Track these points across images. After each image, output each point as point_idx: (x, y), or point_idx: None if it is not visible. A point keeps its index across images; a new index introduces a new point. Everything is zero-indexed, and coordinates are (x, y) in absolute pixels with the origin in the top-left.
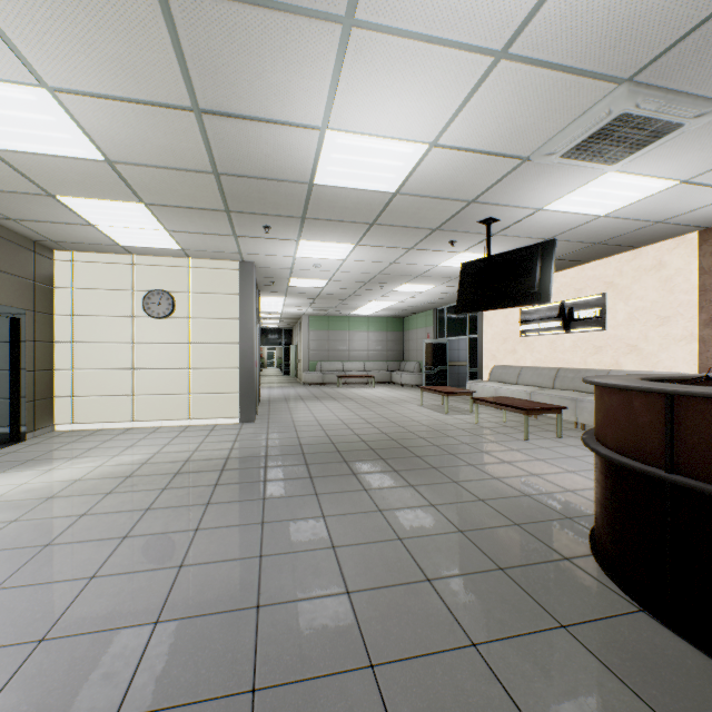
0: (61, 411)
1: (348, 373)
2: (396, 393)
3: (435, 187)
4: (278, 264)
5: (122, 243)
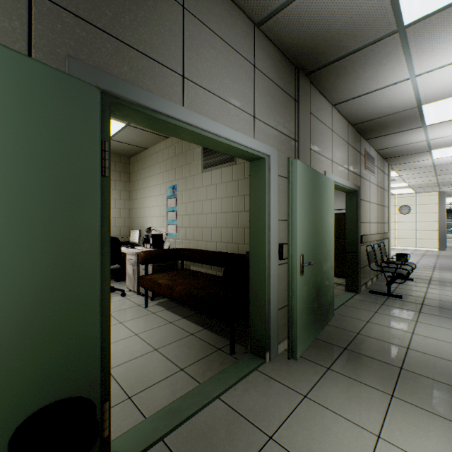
0: None
1: None
2: None
3: None
4: None
5: (394, 193)
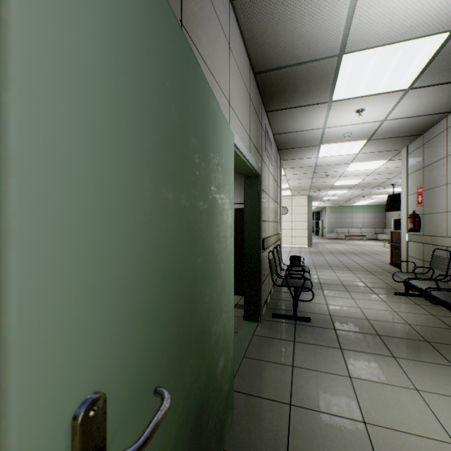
0: None
1: (351, 234)
2: (375, 243)
3: (368, 182)
4: (320, 195)
5: None
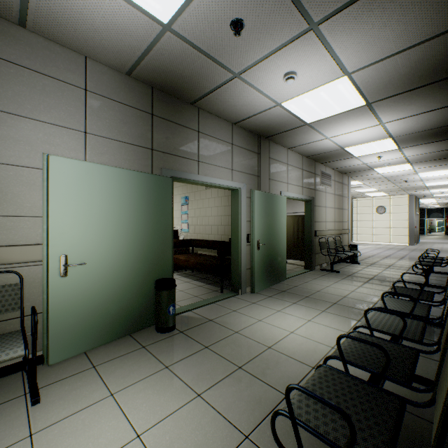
0: (354, 238)
1: None
2: None
3: None
4: (423, 193)
5: (371, 196)
